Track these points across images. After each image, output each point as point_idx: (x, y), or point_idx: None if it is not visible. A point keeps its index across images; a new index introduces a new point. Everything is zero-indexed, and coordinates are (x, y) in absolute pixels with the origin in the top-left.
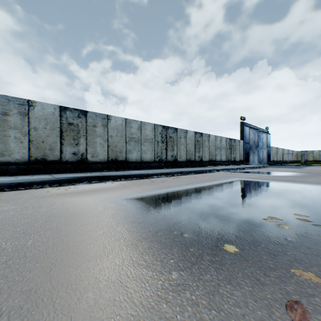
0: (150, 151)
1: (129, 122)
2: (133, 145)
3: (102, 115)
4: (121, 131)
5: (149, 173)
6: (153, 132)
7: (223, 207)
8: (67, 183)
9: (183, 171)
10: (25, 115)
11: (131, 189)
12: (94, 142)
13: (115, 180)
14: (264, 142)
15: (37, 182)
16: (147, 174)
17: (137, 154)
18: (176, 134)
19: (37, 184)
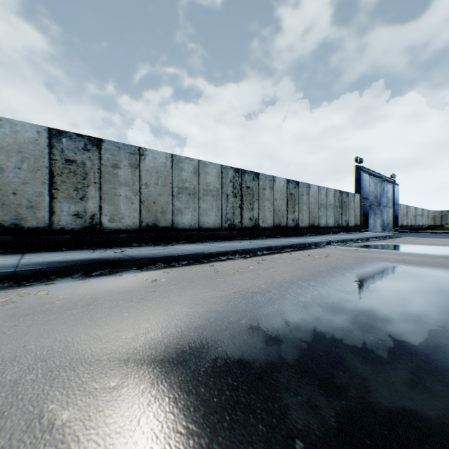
0: (215, 211)
1: (177, 160)
2: (184, 201)
3: (130, 147)
4: (163, 176)
5: (212, 251)
6: (219, 179)
7: None
8: (37, 279)
9: (273, 246)
10: None
11: (166, 301)
12: (115, 194)
13: (143, 268)
14: (389, 197)
15: None
16: (207, 253)
17: (191, 216)
18: (257, 183)
19: None
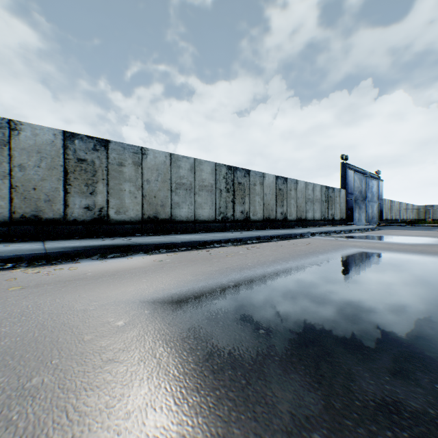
0: (209, 205)
1: (176, 159)
2: (182, 195)
3: (133, 147)
4: (163, 173)
5: (207, 239)
6: (213, 176)
7: (394, 337)
8: (63, 259)
9: (261, 236)
10: (4, 145)
11: (173, 273)
12: (120, 189)
13: (149, 253)
14: (374, 193)
15: (4, 257)
16: (203, 241)
17: (188, 209)
18: (248, 179)
19: (5, 262)
